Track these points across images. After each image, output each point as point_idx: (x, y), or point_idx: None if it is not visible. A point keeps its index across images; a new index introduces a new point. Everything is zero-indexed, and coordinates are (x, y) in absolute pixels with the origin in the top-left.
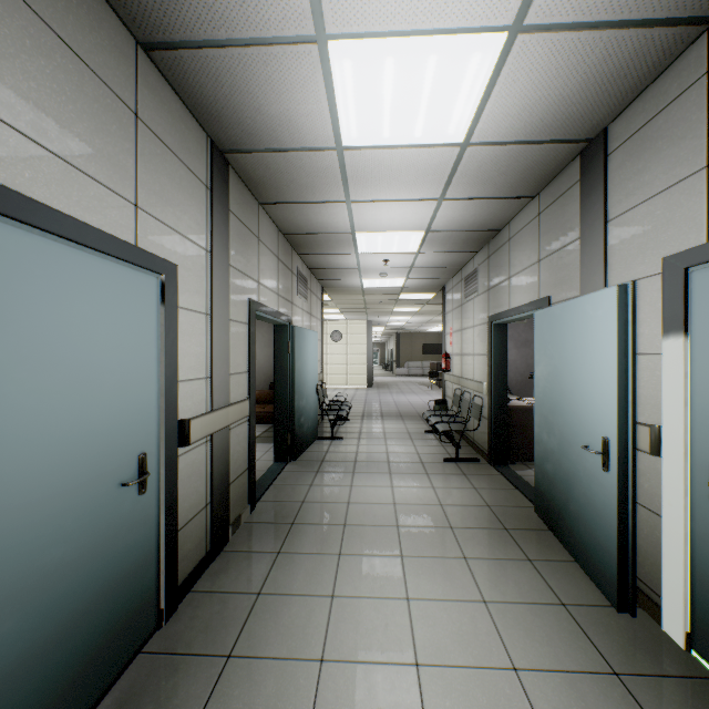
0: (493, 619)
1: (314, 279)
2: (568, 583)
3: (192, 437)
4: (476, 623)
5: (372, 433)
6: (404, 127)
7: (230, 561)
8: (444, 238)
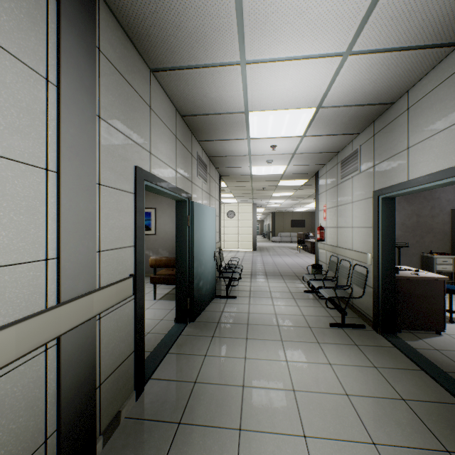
0: None
1: (212, 167)
2: None
3: None
4: None
5: (260, 292)
6: None
7: None
8: (333, 117)
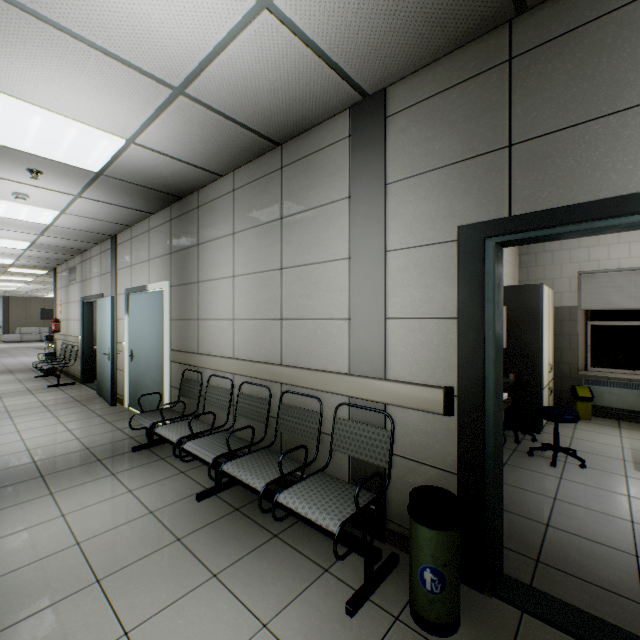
0: (59, 418)
1: None
2: (99, 406)
3: None
4: (50, 420)
5: None
6: (13, 215)
7: None
8: (48, 247)
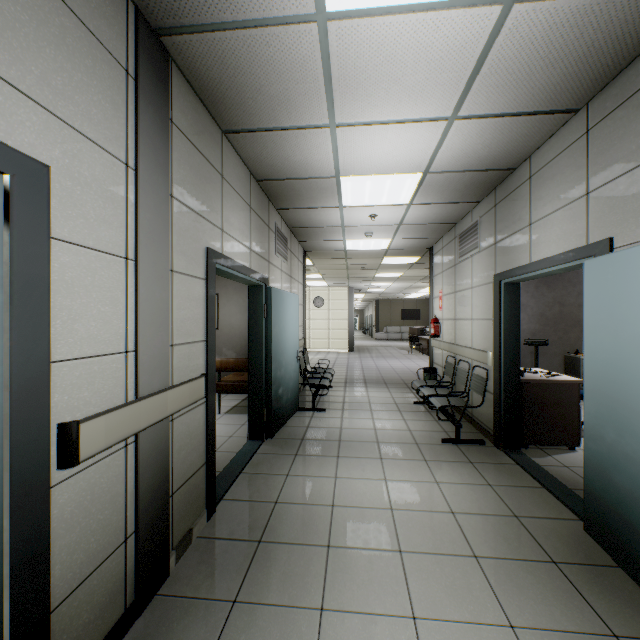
0: None
1: (294, 240)
2: None
3: (84, 449)
4: None
5: (357, 403)
6: None
7: (163, 618)
8: (444, 183)
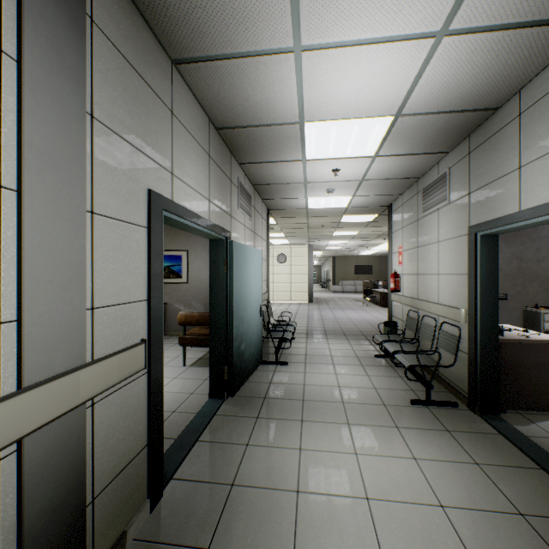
0: None
1: (258, 198)
2: None
3: None
4: None
5: (319, 356)
6: None
7: None
8: (415, 129)
